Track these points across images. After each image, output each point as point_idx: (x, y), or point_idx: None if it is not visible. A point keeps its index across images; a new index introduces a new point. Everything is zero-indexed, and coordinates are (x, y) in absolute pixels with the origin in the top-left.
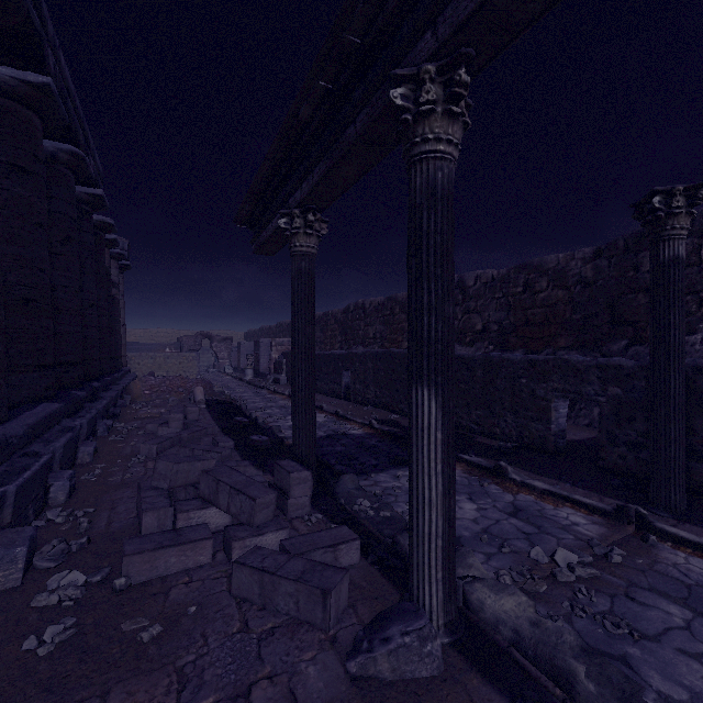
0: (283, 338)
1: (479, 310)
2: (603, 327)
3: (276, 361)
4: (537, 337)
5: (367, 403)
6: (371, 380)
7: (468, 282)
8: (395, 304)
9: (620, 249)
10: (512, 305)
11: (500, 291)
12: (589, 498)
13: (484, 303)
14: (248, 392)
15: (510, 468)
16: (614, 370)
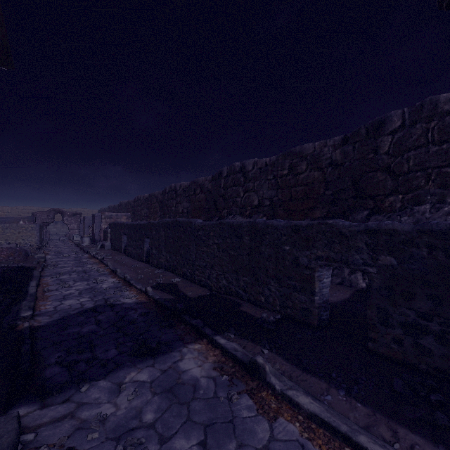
0: (112, 213)
1: (256, 189)
2: (349, 201)
3: (104, 231)
4: (299, 210)
5: (160, 266)
6: (163, 246)
7: (248, 167)
8: (197, 186)
9: (362, 136)
10: (280, 185)
11: (271, 174)
12: (376, 428)
13: (260, 184)
14: (70, 257)
15: (268, 367)
16: (387, 236)
